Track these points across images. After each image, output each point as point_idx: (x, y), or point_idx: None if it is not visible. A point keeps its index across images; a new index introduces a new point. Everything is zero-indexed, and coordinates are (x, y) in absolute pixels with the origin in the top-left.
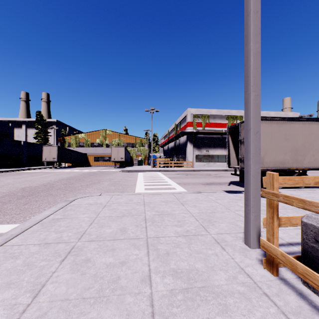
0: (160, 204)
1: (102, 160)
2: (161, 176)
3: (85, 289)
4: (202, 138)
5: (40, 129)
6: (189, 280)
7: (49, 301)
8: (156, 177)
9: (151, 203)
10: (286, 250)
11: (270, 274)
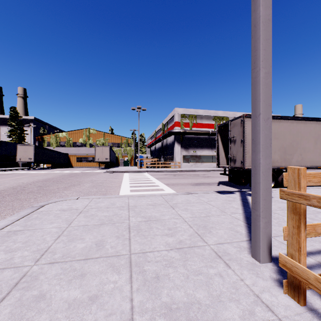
0: (147, 208)
1: (85, 161)
2: (148, 176)
3: None
4: (190, 138)
5: (14, 126)
6: None
7: None
8: (142, 177)
9: (136, 206)
10: None
11: (295, 303)
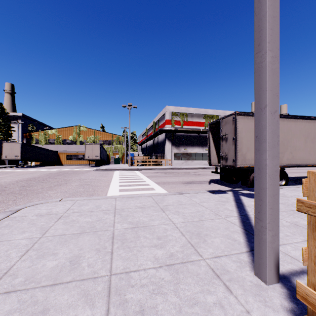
0: (135, 211)
1: (75, 159)
2: (138, 175)
3: None
4: (180, 136)
5: (0, 123)
6: None
7: None
8: (133, 176)
9: (124, 210)
10: None
11: None
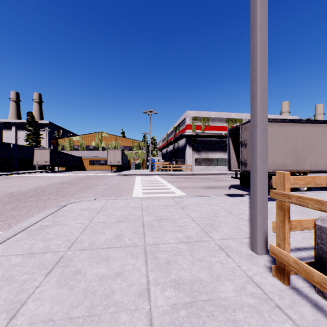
0: (159, 209)
1: (98, 164)
2: (159, 180)
3: (73, 306)
4: (201, 141)
5: (31, 131)
6: (193, 292)
7: (28, 323)
8: (154, 181)
9: (149, 207)
10: (295, 256)
11: (281, 283)
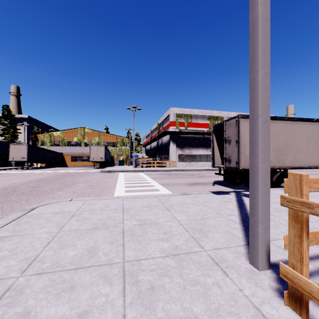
0: (142, 210)
1: (80, 160)
2: (143, 176)
3: None
4: (185, 138)
5: (7, 125)
6: None
7: None
8: (138, 177)
9: (131, 209)
10: None
11: (297, 316)
